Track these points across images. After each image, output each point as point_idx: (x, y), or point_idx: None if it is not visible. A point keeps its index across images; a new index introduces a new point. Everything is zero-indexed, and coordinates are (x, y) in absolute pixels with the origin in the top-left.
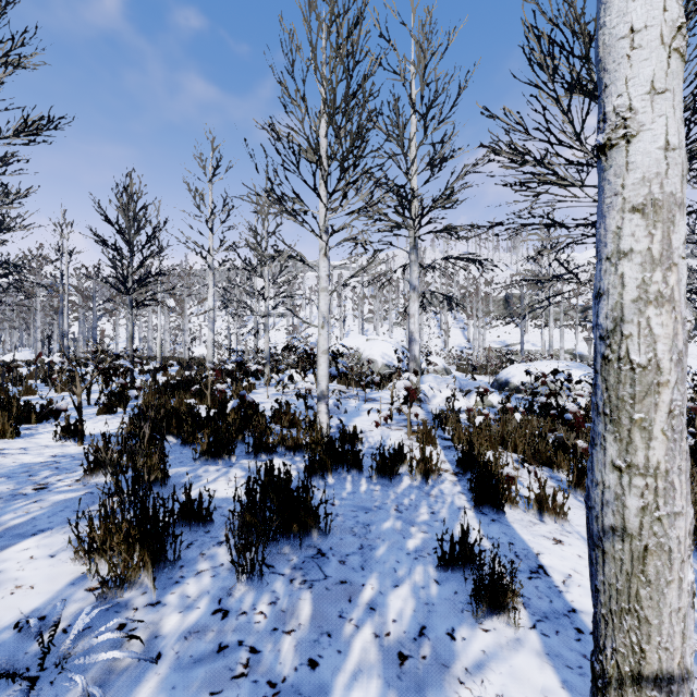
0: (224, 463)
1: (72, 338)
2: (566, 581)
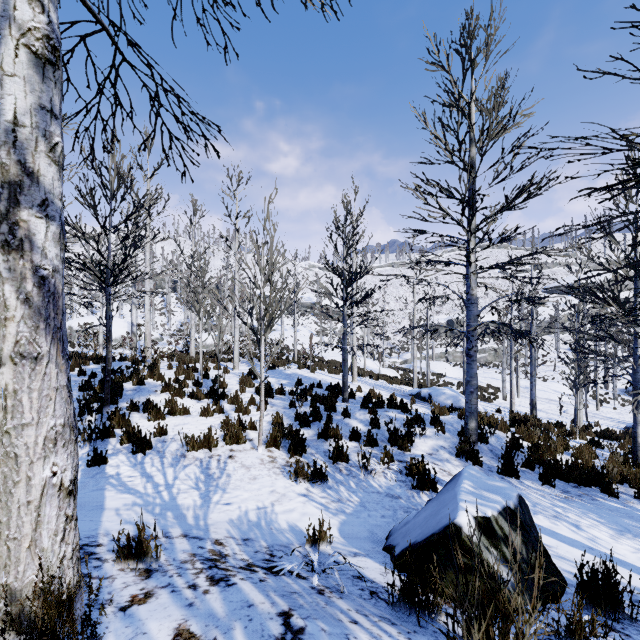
0: None
1: None
2: None
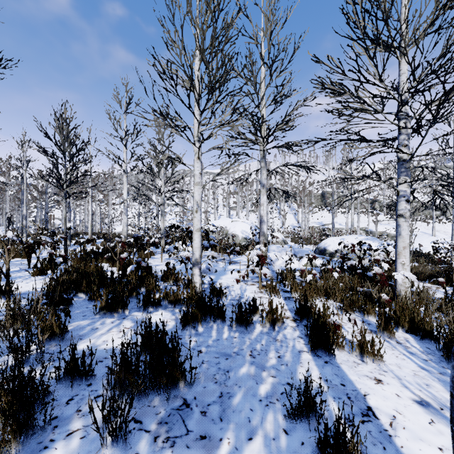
0: (119, 316)
1: (34, 220)
2: (393, 423)
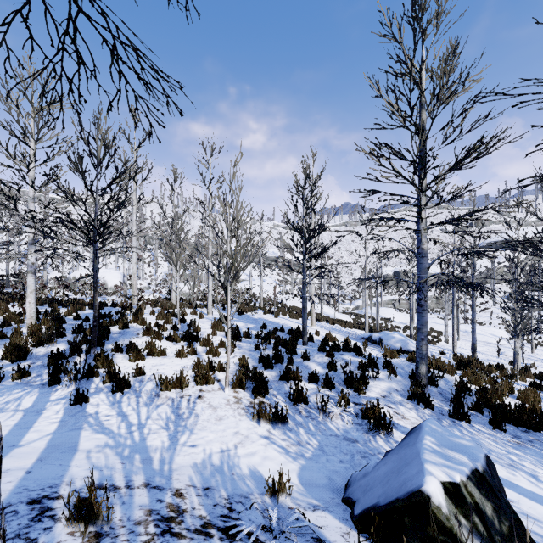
0: None
1: None
2: None
